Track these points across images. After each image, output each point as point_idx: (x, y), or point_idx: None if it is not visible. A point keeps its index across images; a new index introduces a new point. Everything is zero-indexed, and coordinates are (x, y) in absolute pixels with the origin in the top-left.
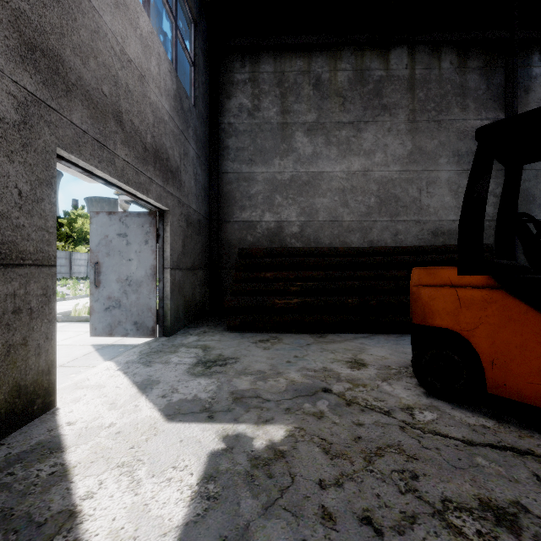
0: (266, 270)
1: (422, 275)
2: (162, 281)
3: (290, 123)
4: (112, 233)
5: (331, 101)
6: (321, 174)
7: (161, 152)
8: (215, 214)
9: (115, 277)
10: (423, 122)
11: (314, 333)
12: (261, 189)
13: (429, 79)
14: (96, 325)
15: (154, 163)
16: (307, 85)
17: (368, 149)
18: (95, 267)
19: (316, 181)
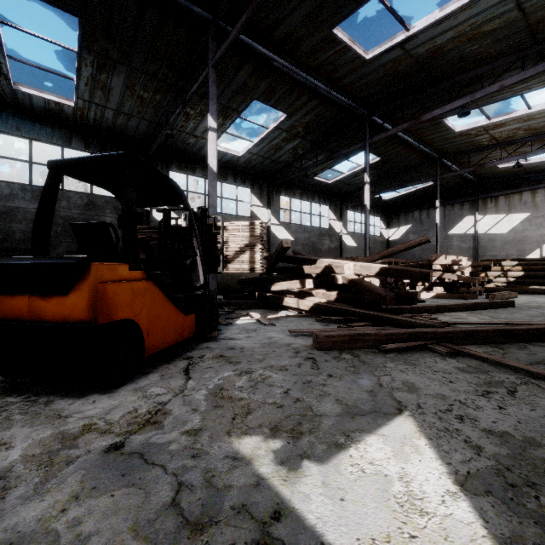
0: None
1: (106, 271)
2: None
3: None
4: None
5: None
6: None
7: None
8: None
9: None
10: None
11: None
12: None
13: None
14: None
15: None
16: None
17: None
18: None
19: None
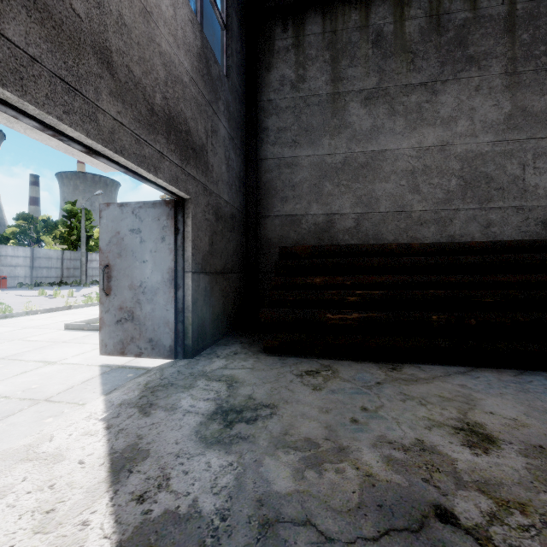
0: (314, 274)
1: None
2: (182, 289)
3: (342, 93)
4: (123, 229)
5: (396, 60)
6: (383, 153)
7: (178, 121)
8: (253, 208)
9: (127, 283)
10: (527, 74)
11: (383, 362)
12: (307, 176)
13: (538, 14)
14: (107, 341)
15: (166, 133)
16: (364, 43)
17: (448, 116)
18: (104, 271)
19: (376, 162)
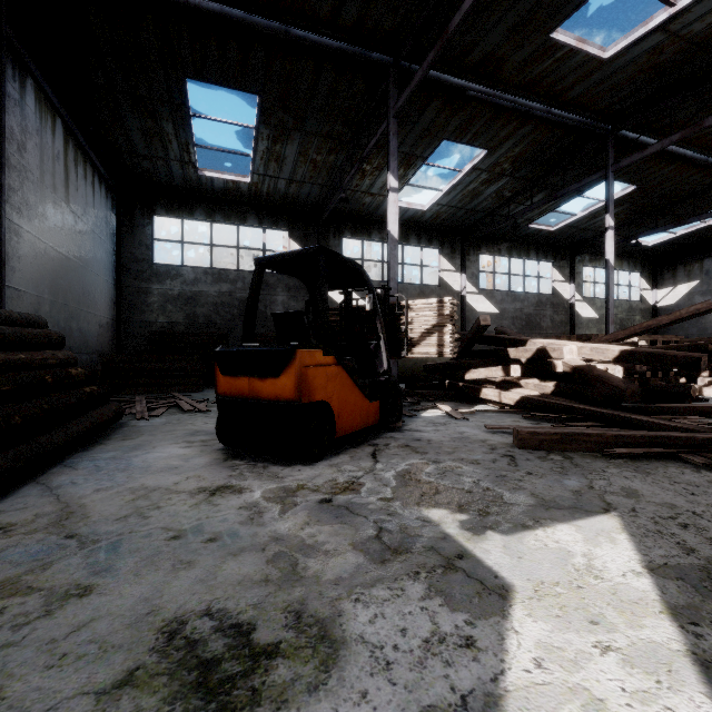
0: None
1: (307, 357)
2: None
3: None
4: None
5: None
6: None
7: None
8: None
9: None
10: None
11: None
12: None
13: None
14: None
15: None
16: None
17: None
18: None
19: None
